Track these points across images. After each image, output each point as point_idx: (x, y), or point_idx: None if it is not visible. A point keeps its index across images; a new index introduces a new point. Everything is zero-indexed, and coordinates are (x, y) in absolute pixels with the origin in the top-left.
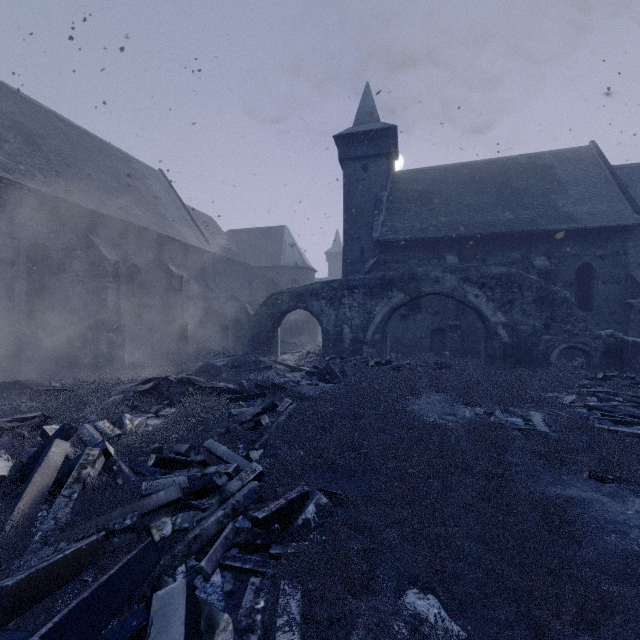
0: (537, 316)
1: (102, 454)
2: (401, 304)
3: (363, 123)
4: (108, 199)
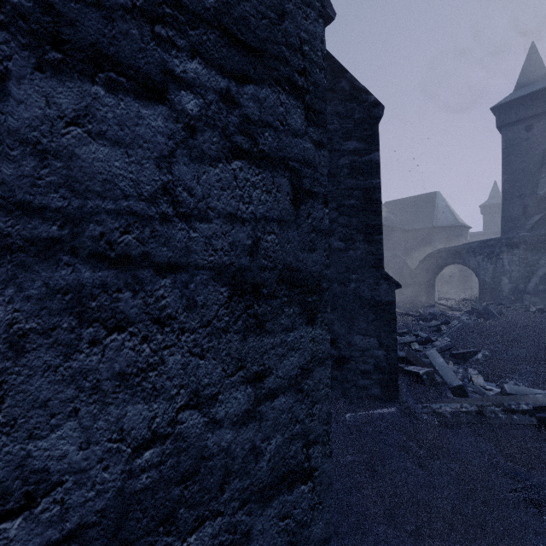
0: None
1: None
2: None
3: (526, 85)
4: None
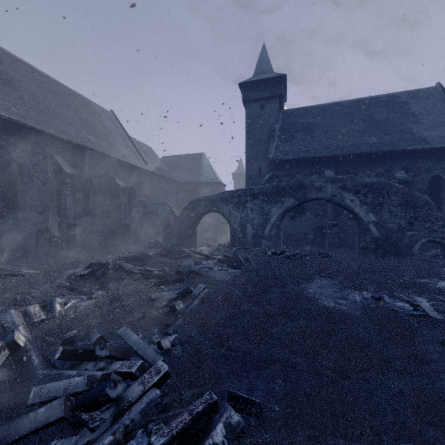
0: (402, 216)
1: (6, 347)
2: (291, 207)
3: (261, 74)
4: (69, 129)
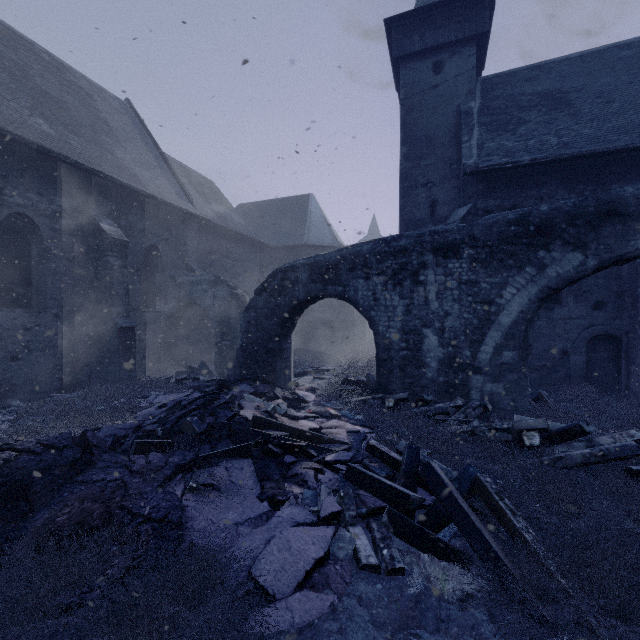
0: None
1: None
2: (573, 279)
3: None
4: None
